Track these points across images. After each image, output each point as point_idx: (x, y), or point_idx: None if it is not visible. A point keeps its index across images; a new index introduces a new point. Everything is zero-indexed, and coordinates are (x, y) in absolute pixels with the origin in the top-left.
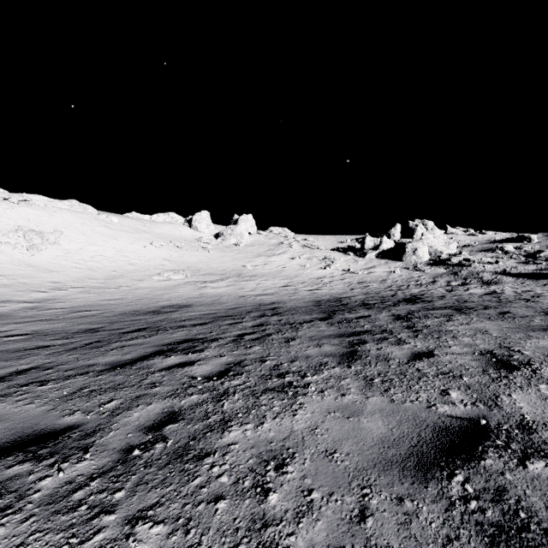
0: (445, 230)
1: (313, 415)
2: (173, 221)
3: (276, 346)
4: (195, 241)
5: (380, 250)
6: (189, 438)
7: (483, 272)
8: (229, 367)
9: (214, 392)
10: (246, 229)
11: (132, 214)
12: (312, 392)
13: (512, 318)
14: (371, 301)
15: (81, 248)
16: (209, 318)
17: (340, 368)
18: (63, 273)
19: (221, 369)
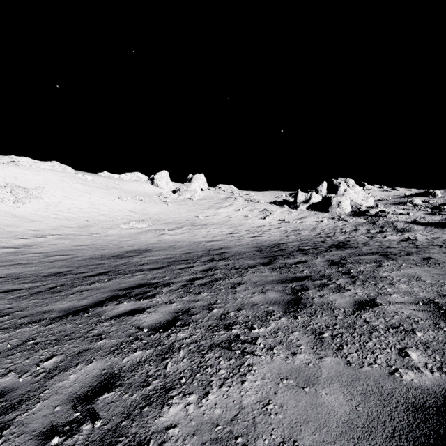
0: (363, 187)
1: (264, 383)
2: (138, 179)
3: (224, 292)
4: (156, 196)
5: (310, 203)
6: (122, 416)
7: (397, 222)
8: (177, 316)
9: (159, 347)
10: (198, 185)
11: (104, 173)
12: (260, 349)
13: (437, 264)
14: (305, 247)
15: (60, 202)
16: (164, 263)
17: (286, 319)
18: (43, 222)
19: (169, 318)
